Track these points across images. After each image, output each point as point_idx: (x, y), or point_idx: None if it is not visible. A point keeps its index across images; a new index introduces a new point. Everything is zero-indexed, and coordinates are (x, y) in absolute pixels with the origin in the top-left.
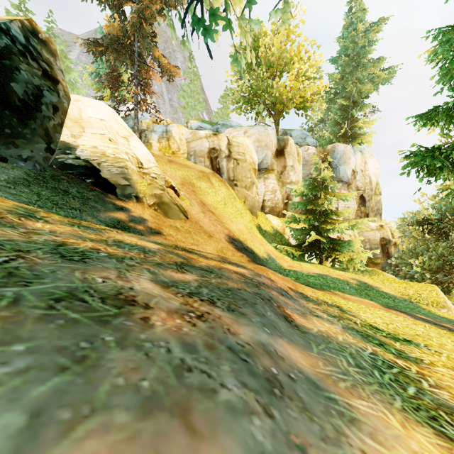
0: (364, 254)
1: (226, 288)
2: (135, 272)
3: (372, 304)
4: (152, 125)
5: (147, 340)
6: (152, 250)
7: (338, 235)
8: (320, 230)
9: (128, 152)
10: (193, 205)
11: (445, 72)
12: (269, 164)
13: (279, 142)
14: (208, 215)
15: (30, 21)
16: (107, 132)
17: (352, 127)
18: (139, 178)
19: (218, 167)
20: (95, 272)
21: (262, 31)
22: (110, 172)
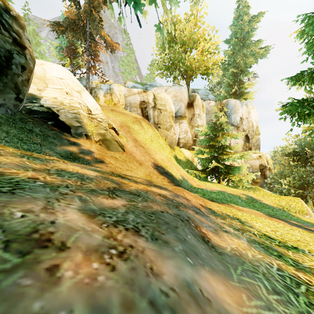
0: (250, 176)
1: (151, 211)
2: (64, 201)
3: (259, 214)
4: (99, 84)
5: (40, 312)
6: (90, 177)
7: (231, 163)
8: (219, 159)
9: (81, 102)
10: (128, 141)
11: (310, 45)
12: (182, 112)
13: (190, 98)
14: (140, 148)
15: (4, 1)
16: (65, 87)
17: (240, 87)
18: (88, 121)
19: (147, 115)
20: (18, 205)
21: (178, 19)
22: (66, 116)
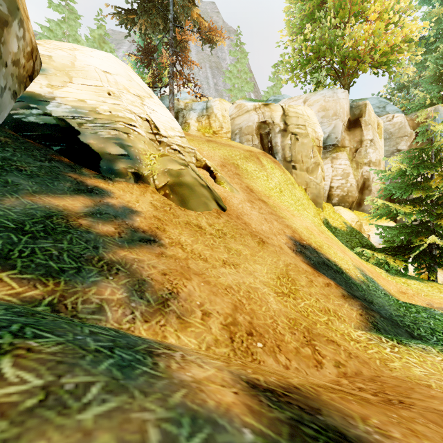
0: None
1: None
2: None
3: None
4: (190, 103)
5: None
6: None
7: None
8: (436, 227)
9: (137, 112)
10: (234, 191)
11: None
12: (339, 138)
13: (352, 110)
14: (258, 205)
15: None
16: (108, 84)
17: None
18: (149, 148)
19: (270, 146)
20: None
21: None
22: (96, 134)
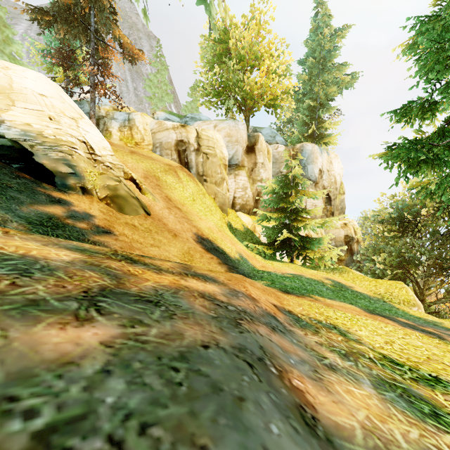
0: (335, 252)
1: (178, 352)
2: None
3: (355, 310)
4: (112, 112)
5: None
6: (52, 264)
7: (307, 233)
8: (292, 228)
9: (75, 135)
10: (156, 200)
11: (424, 63)
12: (239, 160)
13: (250, 139)
14: (174, 211)
15: None
16: (47, 108)
17: (319, 128)
18: (88, 166)
19: (187, 161)
20: None
21: (233, 23)
22: (47, 156)
